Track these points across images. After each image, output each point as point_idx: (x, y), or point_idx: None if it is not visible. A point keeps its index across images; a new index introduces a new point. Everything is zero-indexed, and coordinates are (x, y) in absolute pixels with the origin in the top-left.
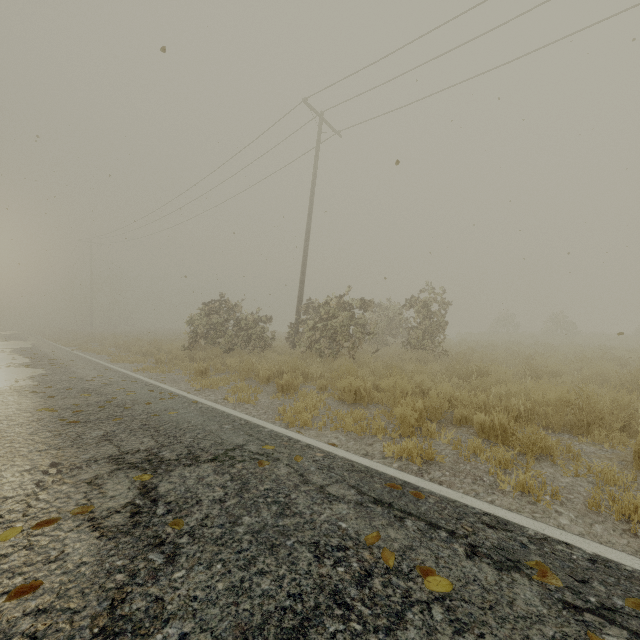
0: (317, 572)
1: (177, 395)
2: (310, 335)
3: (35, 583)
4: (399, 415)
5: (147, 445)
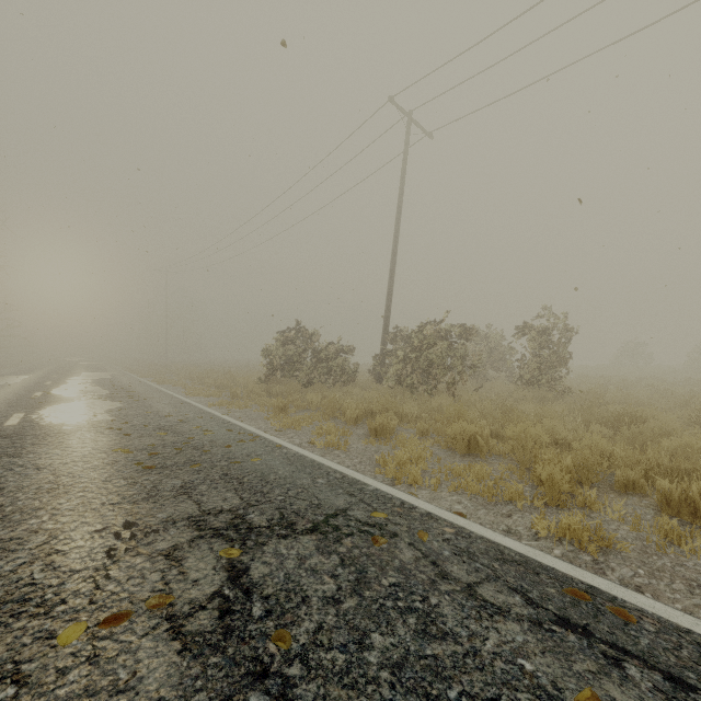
0: None
1: (258, 437)
2: (400, 368)
3: None
4: (544, 477)
5: (231, 503)
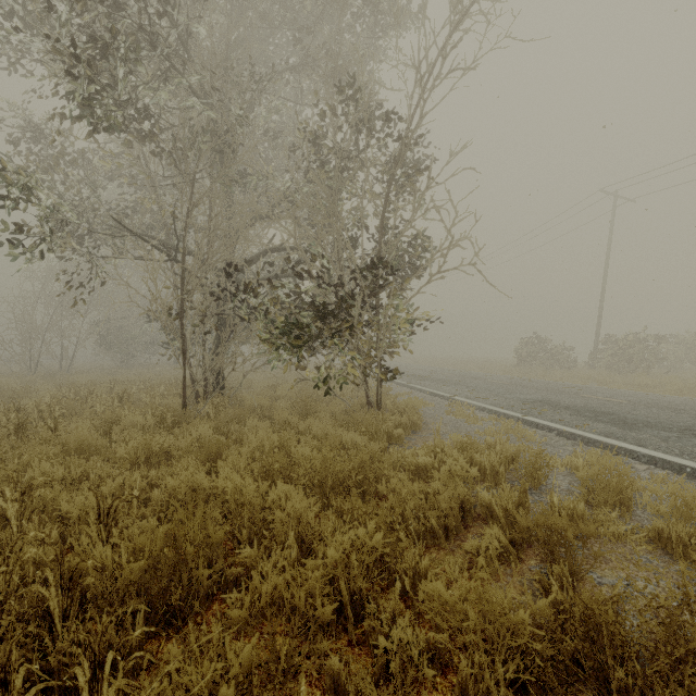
0: (634, 394)
1: (550, 380)
2: (609, 359)
3: (580, 390)
4: (667, 386)
5: (567, 385)
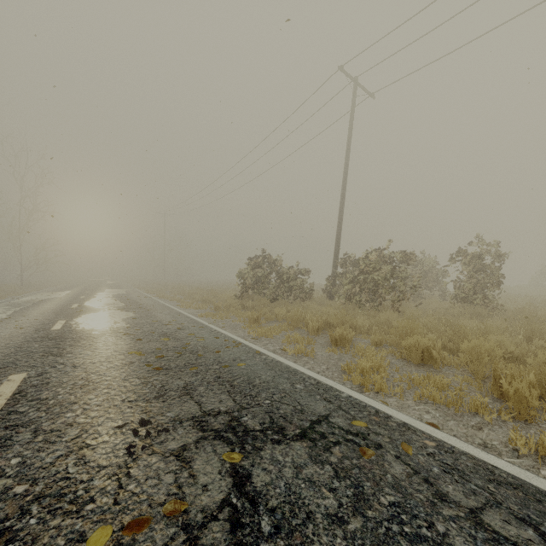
0: None
1: (240, 344)
2: (349, 287)
3: None
4: (512, 392)
5: (226, 405)
